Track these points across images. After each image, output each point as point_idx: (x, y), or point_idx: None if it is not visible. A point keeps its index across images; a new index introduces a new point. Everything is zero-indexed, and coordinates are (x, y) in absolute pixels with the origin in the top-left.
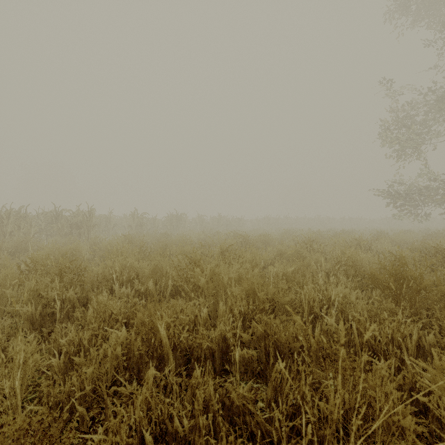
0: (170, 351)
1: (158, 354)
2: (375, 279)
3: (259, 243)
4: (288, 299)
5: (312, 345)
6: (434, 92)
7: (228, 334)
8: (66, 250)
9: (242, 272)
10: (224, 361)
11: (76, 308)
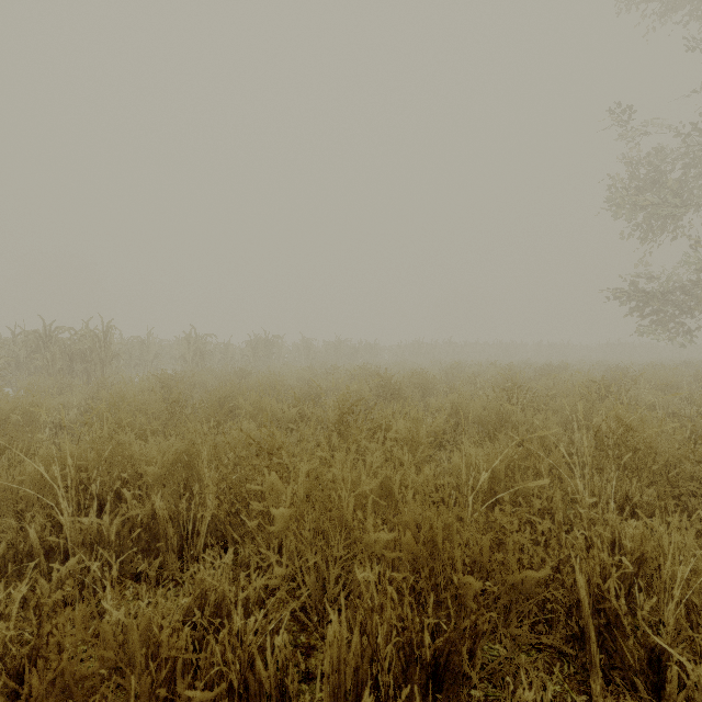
0: None
1: None
2: None
3: (412, 388)
4: (535, 577)
5: None
6: (701, 129)
7: None
8: (15, 408)
9: (390, 473)
10: None
11: None
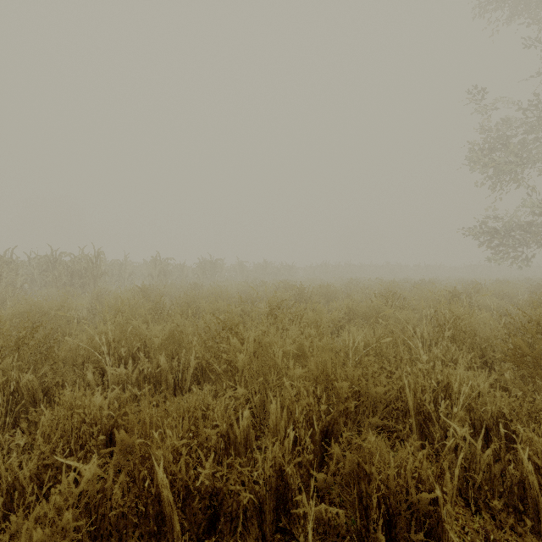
0: (175, 515)
1: (155, 512)
2: (522, 357)
3: (319, 296)
4: (383, 390)
5: (448, 493)
6: (537, 104)
7: (288, 468)
8: (51, 307)
9: (303, 342)
10: (281, 513)
11: (40, 402)
